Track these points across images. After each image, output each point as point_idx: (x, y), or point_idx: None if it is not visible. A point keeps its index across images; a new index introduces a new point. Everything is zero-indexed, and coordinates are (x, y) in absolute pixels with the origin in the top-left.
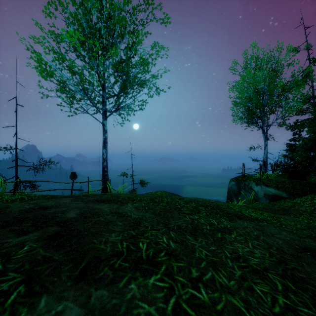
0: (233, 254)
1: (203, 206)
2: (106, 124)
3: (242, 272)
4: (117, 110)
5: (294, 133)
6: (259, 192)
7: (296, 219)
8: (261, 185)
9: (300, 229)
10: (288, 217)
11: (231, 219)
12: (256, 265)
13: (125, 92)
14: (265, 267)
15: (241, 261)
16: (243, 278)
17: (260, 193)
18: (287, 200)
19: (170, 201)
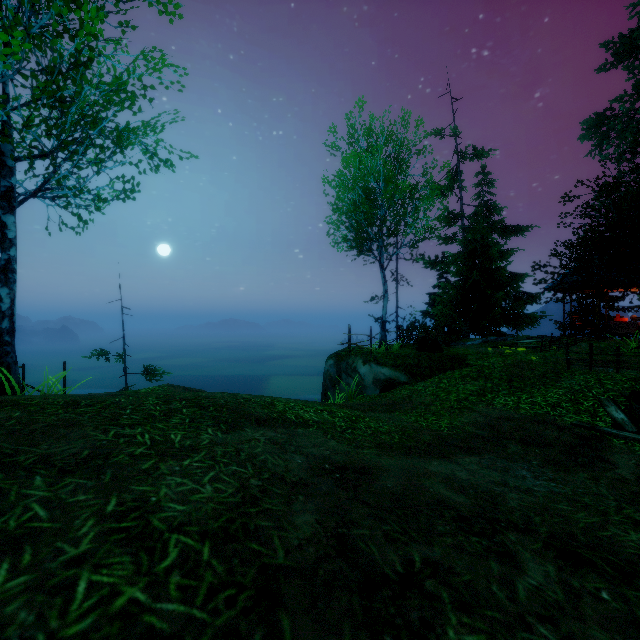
0: (129, 504)
1: (200, 406)
2: (14, 224)
3: (94, 546)
4: (45, 193)
5: (439, 275)
6: (367, 376)
7: (400, 417)
8: (371, 363)
9: (381, 433)
10: (386, 416)
11: (233, 428)
12: (165, 520)
13: (69, 151)
14: (184, 522)
15: (129, 518)
16: (78, 560)
17: (368, 378)
18: (406, 387)
19: (119, 402)
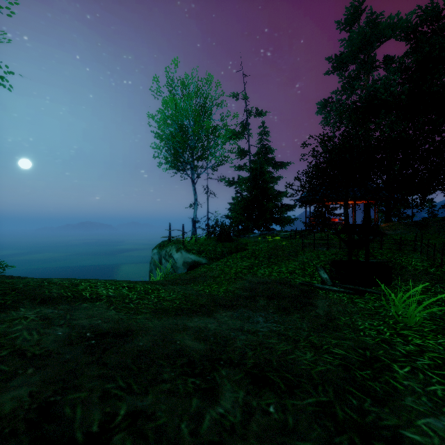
0: None
1: None
2: None
3: None
4: None
5: (236, 191)
6: (178, 259)
7: (192, 288)
8: (182, 250)
9: (166, 300)
10: (181, 287)
11: (4, 309)
12: None
13: None
14: None
15: None
16: None
17: (180, 261)
18: (205, 266)
19: None
